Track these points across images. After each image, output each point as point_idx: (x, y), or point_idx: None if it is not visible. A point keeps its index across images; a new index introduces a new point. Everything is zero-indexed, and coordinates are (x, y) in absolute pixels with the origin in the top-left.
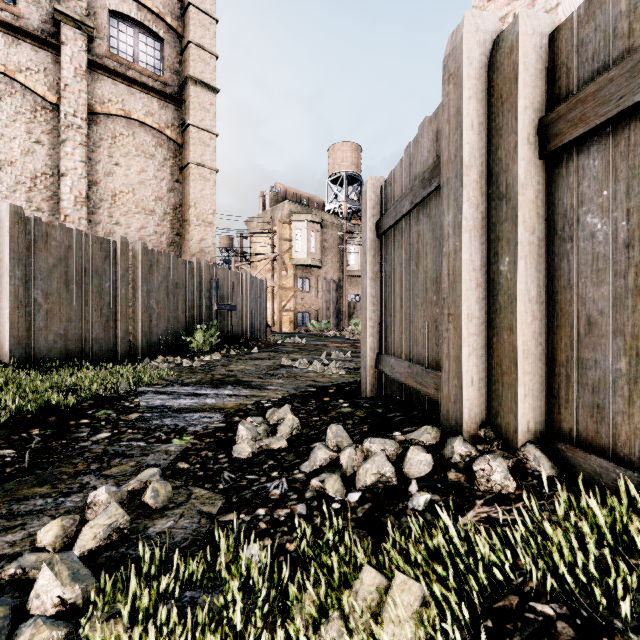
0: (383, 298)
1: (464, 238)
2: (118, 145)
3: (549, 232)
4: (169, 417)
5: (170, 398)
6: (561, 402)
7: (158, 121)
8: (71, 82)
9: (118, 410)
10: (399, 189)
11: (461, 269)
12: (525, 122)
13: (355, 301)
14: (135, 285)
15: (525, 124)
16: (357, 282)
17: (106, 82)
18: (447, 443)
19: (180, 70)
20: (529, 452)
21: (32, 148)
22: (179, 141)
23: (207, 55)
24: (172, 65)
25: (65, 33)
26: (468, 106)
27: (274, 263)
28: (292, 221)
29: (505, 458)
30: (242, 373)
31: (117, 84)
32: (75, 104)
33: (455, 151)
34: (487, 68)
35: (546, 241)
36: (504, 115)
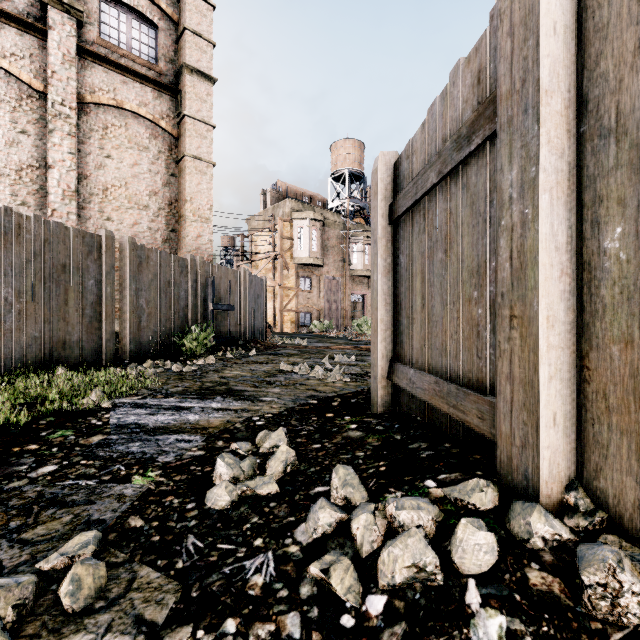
0: (398, 296)
1: (542, 200)
2: (110, 136)
3: None
4: (138, 441)
5: (147, 413)
6: None
7: (152, 112)
8: (59, 69)
9: (79, 430)
10: (420, 161)
11: (537, 248)
12: None
13: (358, 301)
14: (122, 283)
15: None
16: (360, 281)
17: (97, 70)
18: (515, 512)
19: (176, 59)
20: None
21: (17, 138)
22: (174, 133)
23: (204, 43)
24: (167, 53)
25: (52, 17)
26: None
27: (275, 262)
28: (294, 219)
29: (630, 556)
30: (235, 380)
31: (108, 72)
32: (63, 92)
33: (523, 74)
34: None
35: None
36: (612, 3)
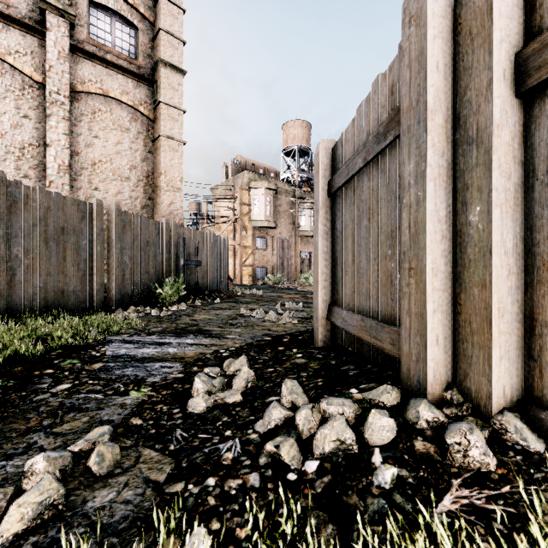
0: (334, 253)
1: (428, 187)
2: (97, 120)
3: (527, 178)
4: (131, 367)
5: (135, 347)
6: (544, 366)
7: (133, 99)
8: (55, 64)
9: (83, 359)
10: (351, 148)
11: (425, 220)
12: (501, 56)
13: (305, 257)
14: (110, 243)
15: (501, 58)
16: (307, 241)
17: (86, 64)
18: (410, 406)
19: (152, 54)
20: (508, 422)
21: (20, 122)
22: (151, 117)
23: (176, 41)
24: (145, 50)
25: (50, 20)
26: (433, 46)
27: (235, 225)
28: (251, 188)
29: (480, 428)
30: (204, 322)
31: (96, 66)
32: (59, 83)
33: (417, 96)
34: (453, 5)
35: (523, 188)
36: (474, 52)
